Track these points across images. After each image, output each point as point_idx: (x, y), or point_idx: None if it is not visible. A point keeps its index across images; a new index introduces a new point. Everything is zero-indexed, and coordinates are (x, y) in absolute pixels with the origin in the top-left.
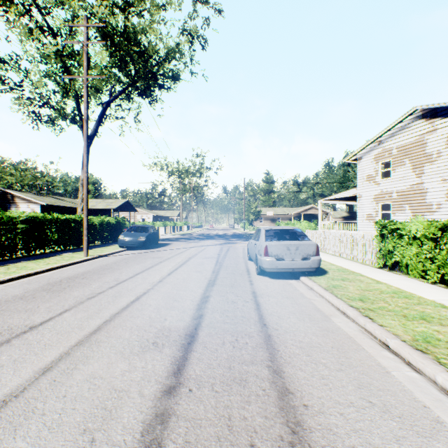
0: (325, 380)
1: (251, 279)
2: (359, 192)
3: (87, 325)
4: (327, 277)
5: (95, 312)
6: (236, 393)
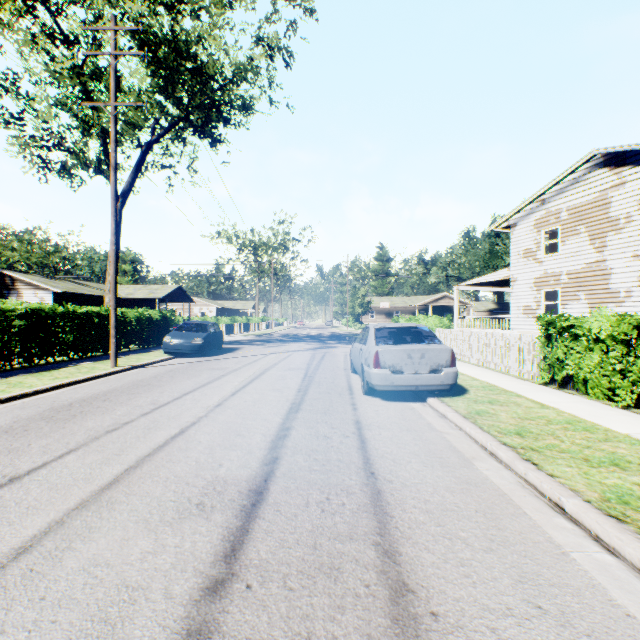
0: (465, 568)
1: (355, 402)
2: (513, 273)
3: (98, 475)
4: (468, 398)
5: (114, 454)
6: (323, 592)
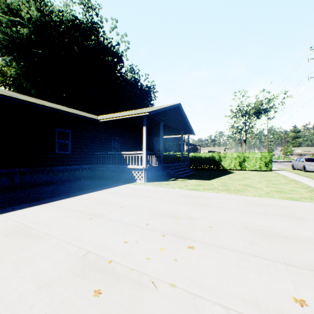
0: None
1: None
2: None
3: None
4: None
5: None
6: None
